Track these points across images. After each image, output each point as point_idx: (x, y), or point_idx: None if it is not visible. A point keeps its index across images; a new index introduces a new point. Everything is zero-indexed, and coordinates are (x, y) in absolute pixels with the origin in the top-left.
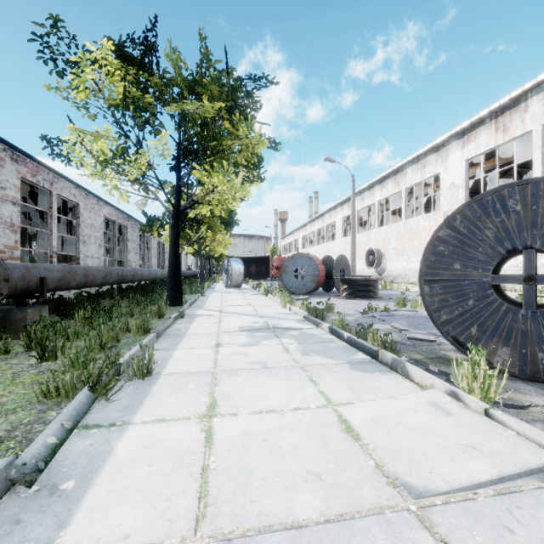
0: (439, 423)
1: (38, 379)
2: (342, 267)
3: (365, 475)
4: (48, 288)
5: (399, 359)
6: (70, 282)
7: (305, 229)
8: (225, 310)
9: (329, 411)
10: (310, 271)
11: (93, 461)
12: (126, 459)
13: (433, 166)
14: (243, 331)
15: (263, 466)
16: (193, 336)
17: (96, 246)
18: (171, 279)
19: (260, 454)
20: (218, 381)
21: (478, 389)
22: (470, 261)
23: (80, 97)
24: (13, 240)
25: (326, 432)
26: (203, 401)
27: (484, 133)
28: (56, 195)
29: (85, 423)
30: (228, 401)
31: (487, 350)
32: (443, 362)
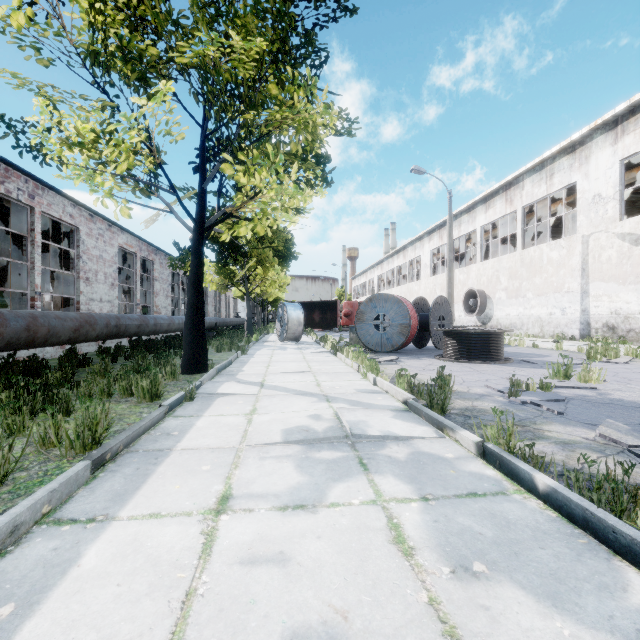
0: None
1: None
2: (442, 313)
3: None
4: None
5: None
6: None
7: (381, 267)
8: (269, 383)
9: None
10: (397, 319)
11: None
12: None
13: (566, 173)
14: (291, 445)
15: None
16: (183, 458)
17: (106, 286)
18: (189, 331)
19: None
20: None
21: None
22: None
23: (15, 19)
24: None
25: None
26: None
27: None
28: (40, 214)
29: None
30: None
31: None
32: None
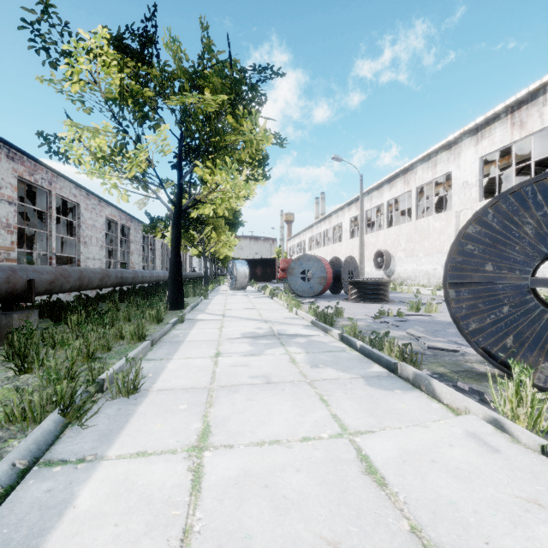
0: (485, 464)
1: (10, 396)
2: (351, 269)
3: (398, 546)
4: (38, 291)
5: (422, 375)
6: (62, 285)
7: (312, 231)
8: (228, 314)
9: (345, 443)
10: (317, 273)
11: (45, 516)
12: (87, 514)
13: (445, 164)
14: (246, 338)
15: (262, 528)
16: (191, 343)
17: (97, 248)
18: (172, 281)
19: (259, 508)
20: (214, 400)
21: (525, 416)
22: (505, 261)
23: (74, 89)
24: (9, 241)
25: (343, 474)
26: (194, 427)
27: (500, 128)
28: (55, 195)
29: (49, 458)
30: (223, 427)
31: (526, 365)
32: (471, 377)
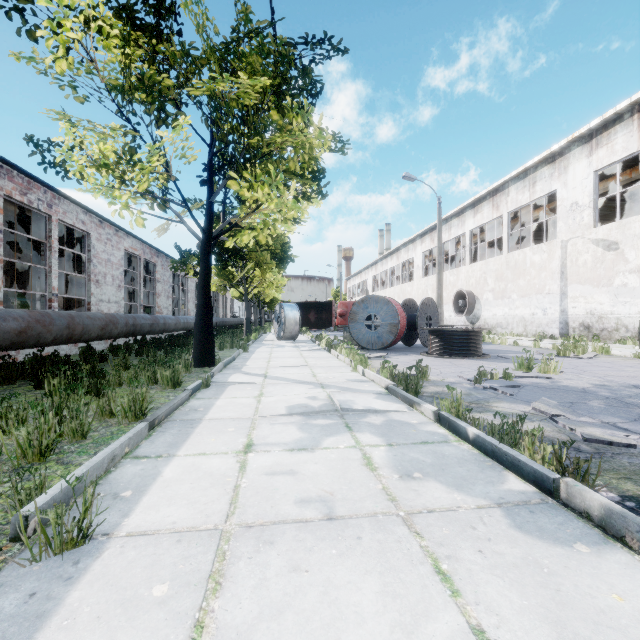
0: None
1: None
2: (429, 313)
3: None
4: None
5: (629, 517)
6: (40, 336)
7: (375, 268)
8: (272, 374)
9: None
10: (387, 319)
11: None
12: None
13: (547, 181)
14: (294, 416)
15: None
16: (212, 424)
17: (114, 288)
18: (199, 330)
19: None
20: (227, 568)
21: None
22: None
23: (59, 66)
24: None
25: None
26: None
27: (622, 133)
28: (57, 221)
29: None
30: None
31: None
32: None
